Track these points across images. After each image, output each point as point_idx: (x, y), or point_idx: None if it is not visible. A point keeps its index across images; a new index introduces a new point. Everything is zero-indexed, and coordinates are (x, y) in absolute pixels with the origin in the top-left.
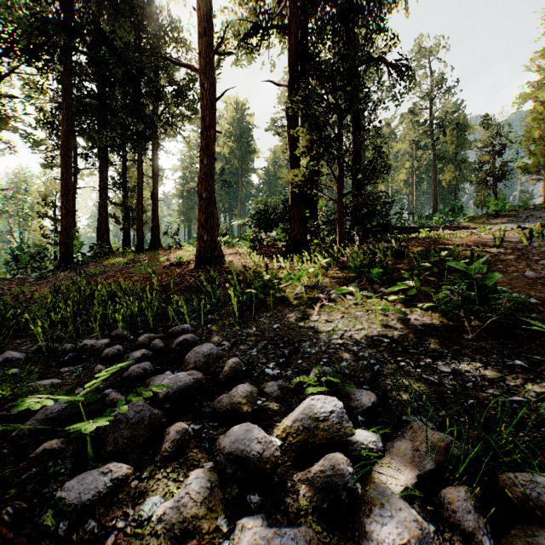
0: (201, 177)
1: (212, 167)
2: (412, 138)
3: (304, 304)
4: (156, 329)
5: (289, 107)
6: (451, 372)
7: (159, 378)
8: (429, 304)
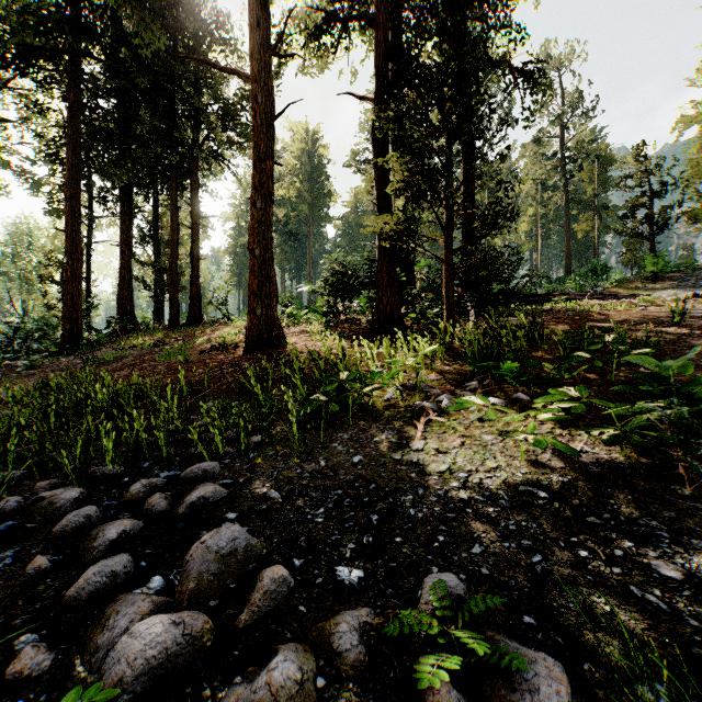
0: (253, 226)
1: (268, 212)
2: (538, 175)
3: (400, 418)
4: (170, 459)
5: (375, 129)
6: (683, 580)
7: (127, 610)
8: (611, 431)
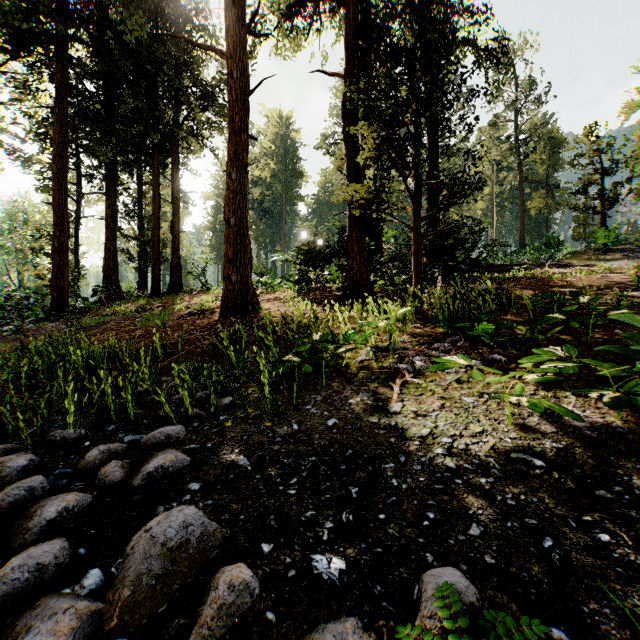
0: (228, 197)
1: (243, 183)
2: (494, 156)
3: (374, 379)
4: (138, 422)
5: (345, 104)
6: None
7: (40, 627)
8: (610, 393)
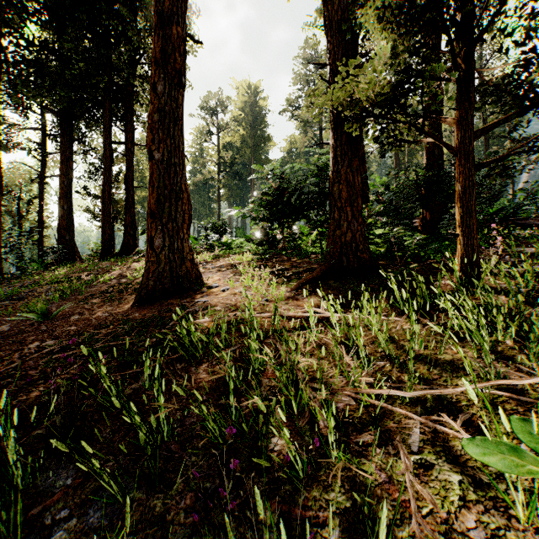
0: (151, 118)
1: (175, 99)
2: None
3: None
4: None
5: None
6: None
7: None
8: None
